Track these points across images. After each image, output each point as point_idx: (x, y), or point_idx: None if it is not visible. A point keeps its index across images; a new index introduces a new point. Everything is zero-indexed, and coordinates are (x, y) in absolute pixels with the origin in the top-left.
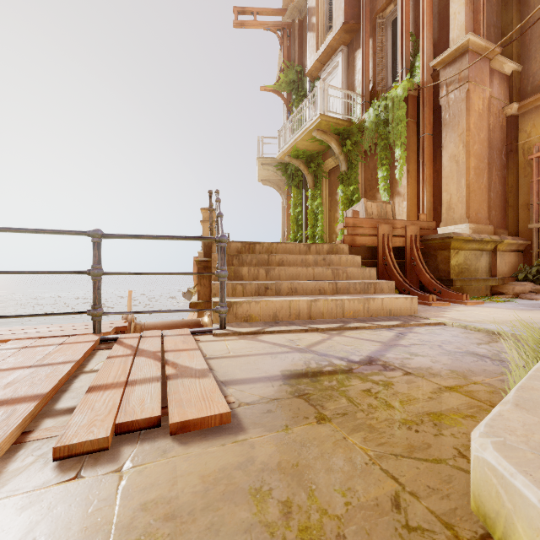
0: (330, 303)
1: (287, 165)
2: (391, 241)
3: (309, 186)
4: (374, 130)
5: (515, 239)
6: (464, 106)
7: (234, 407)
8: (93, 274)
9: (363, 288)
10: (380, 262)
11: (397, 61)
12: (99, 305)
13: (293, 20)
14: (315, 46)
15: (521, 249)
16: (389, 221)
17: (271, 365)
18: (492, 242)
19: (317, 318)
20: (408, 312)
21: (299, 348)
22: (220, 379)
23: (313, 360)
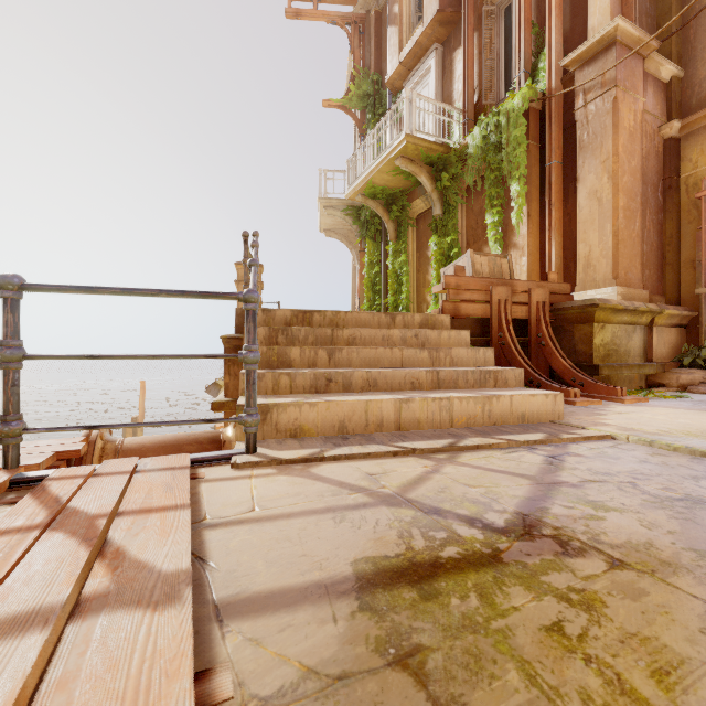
0: (430, 404)
1: (359, 210)
2: (509, 311)
3: (390, 237)
4: (480, 158)
5: (678, 309)
6: (610, 121)
7: None
8: (1, 358)
9: (478, 379)
10: (495, 341)
11: (513, 62)
12: (16, 416)
13: (367, 12)
14: (398, 45)
15: (685, 323)
16: (507, 282)
17: (332, 545)
18: (648, 313)
19: (410, 429)
20: (550, 417)
21: (387, 495)
22: (216, 594)
23: (416, 527)
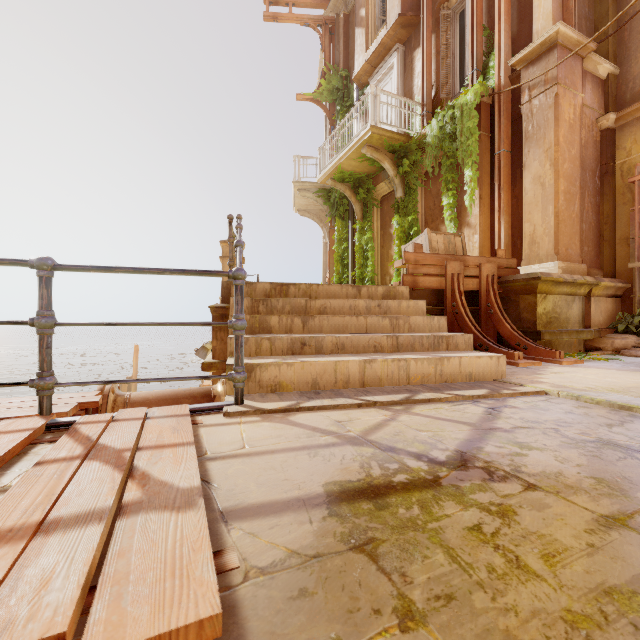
0: (390, 364)
1: (330, 192)
2: (462, 283)
3: (356, 216)
4: (437, 146)
5: (613, 281)
6: (552, 115)
7: (236, 581)
8: (38, 325)
9: (432, 343)
10: (449, 310)
11: (466, 61)
12: (49, 372)
13: (337, 14)
14: (364, 45)
15: (620, 294)
16: (459, 257)
17: (308, 472)
18: (586, 285)
19: (373, 385)
20: (494, 376)
21: (352, 437)
22: (220, 505)
23: (374, 461)
